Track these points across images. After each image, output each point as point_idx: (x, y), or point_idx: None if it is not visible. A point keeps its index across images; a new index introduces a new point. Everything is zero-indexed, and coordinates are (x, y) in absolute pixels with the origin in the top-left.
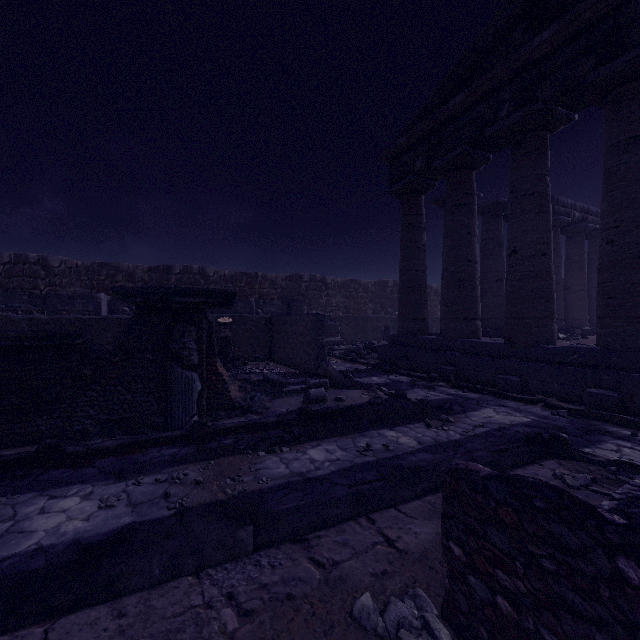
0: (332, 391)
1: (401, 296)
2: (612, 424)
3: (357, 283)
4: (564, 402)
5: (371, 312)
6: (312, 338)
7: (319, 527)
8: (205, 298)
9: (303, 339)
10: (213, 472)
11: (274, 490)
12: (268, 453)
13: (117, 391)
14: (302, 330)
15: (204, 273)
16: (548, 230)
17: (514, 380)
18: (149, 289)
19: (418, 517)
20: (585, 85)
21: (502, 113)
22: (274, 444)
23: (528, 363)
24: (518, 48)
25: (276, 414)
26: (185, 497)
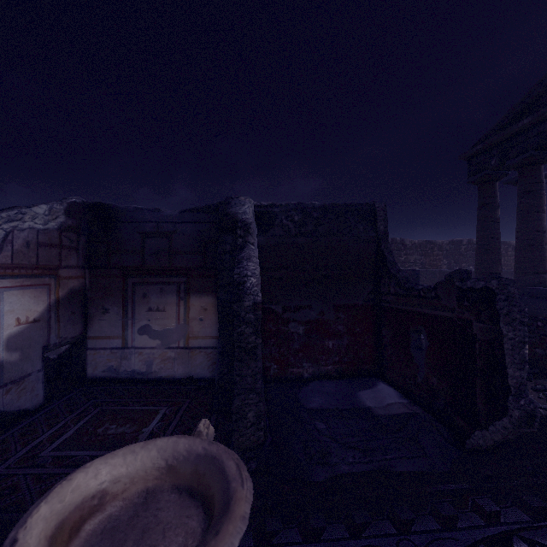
0: None
1: (477, 256)
2: None
3: (432, 243)
4: None
5: (445, 267)
6: None
7: None
8: None
9: None
10: None
11: None
12: None
13: None
14: None
15: None
16: None
17: None
18: None
19: None
20: None
21: None
22: None
23: None
24: None
25: None
26: None
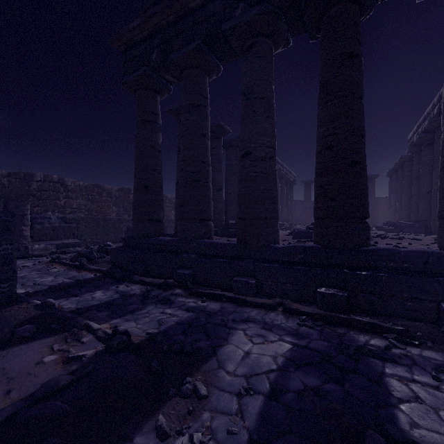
0: None
1: (136, 195)
2: (353, 329)
3: (101, 188)
4: (296, 302)
5: (115, 214)
6: None
7: None
8: None
9: None
10: None
11: None
12: None
13: None
14: None
15: None
16: (274, 136)
17: (251, 283)
18: None
19: None
20: None
21: (237, 12)
22: None
23: (263, 264)
24: None
25: None
26: None
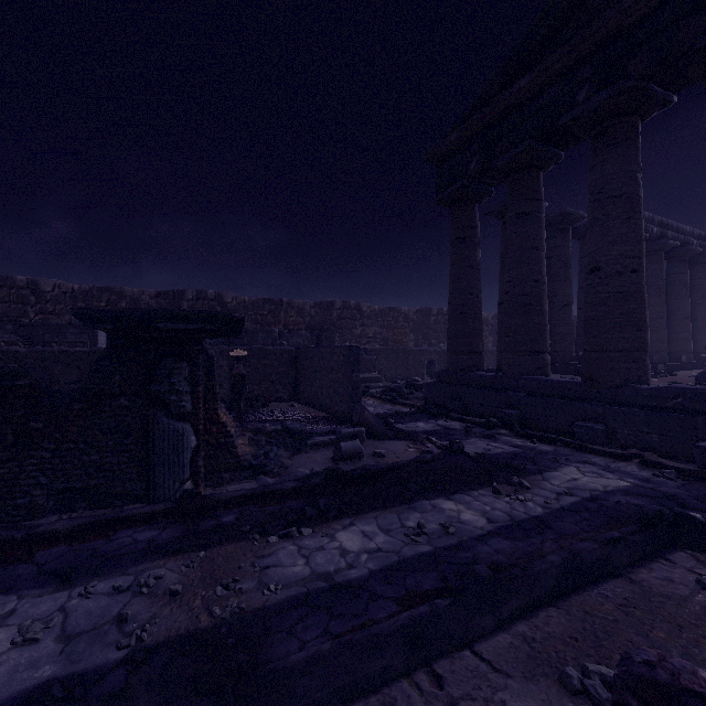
0: (369, 443)
1: (451, 325)
2: None
3: (396, 311)
4: (666, 458)
5: (412, 344)
6: (344, 375)
7: (352, 695)
8: (200, 324)
9: (334, 376)
10: (200, 572)
11: (285, 608)
12: (282, 538)
13: (79, 450)
14: (332, 365)
15: (221, 299)
16: (640, 241)
17: (598, 429)
18: (122, 311)
19: (512, 673)
20: (694, 52)
21: (580, 96)
22: (291, 523)
23: (616, 407)
24: (602, 13)
25: (296, 477)
26: (149, 622)
